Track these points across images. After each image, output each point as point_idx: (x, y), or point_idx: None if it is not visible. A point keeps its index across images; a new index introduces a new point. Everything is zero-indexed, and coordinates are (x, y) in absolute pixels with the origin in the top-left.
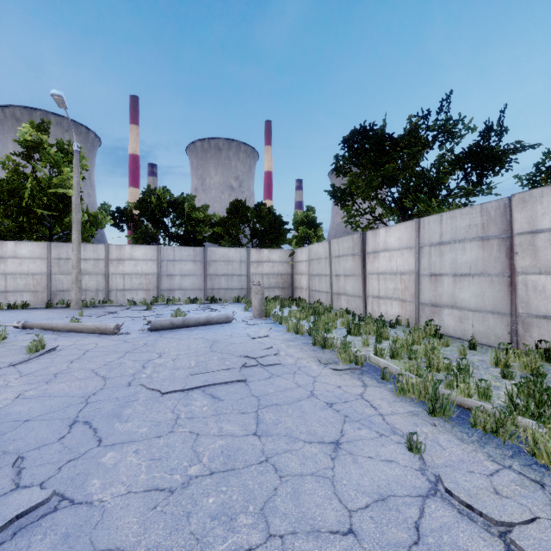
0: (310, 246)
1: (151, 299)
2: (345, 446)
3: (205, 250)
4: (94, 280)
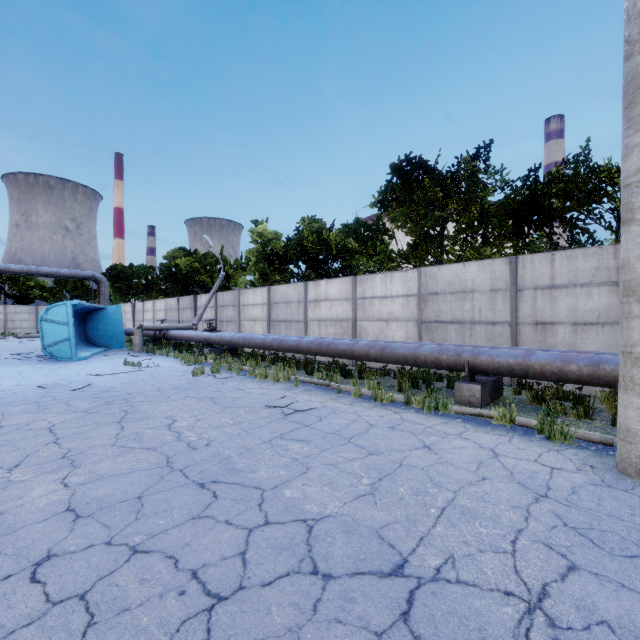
0: None
1: (1, 333)
2: None
3: (37, 308)
4: None
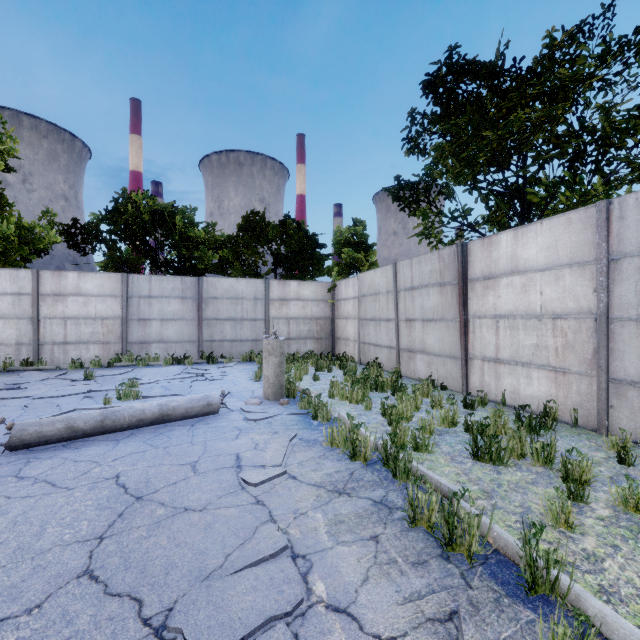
0: (361, 275)
1: (110, 357)
2: None
3: (200, 282)
4: (12, 327)
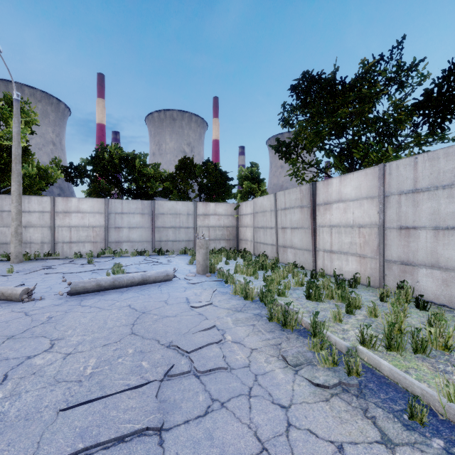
0: (255, 199)
1: (98, 251)
2: None
3: (153, 204)
4: (39, 232)
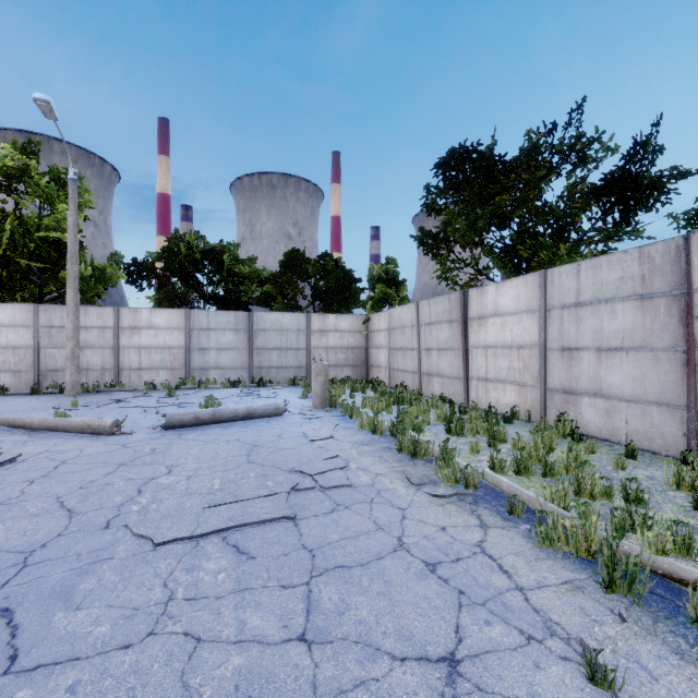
0: (391, 310)
1: (176, 381)
2: (468, 669)
3: (250, 316)
4: (98, 355)
